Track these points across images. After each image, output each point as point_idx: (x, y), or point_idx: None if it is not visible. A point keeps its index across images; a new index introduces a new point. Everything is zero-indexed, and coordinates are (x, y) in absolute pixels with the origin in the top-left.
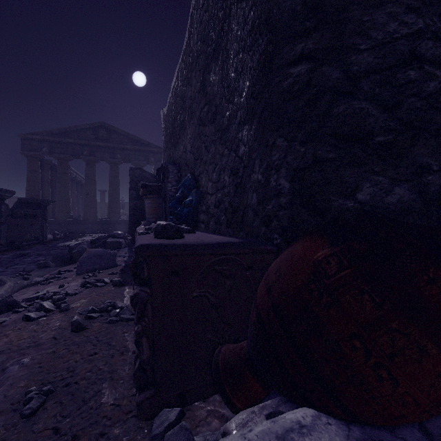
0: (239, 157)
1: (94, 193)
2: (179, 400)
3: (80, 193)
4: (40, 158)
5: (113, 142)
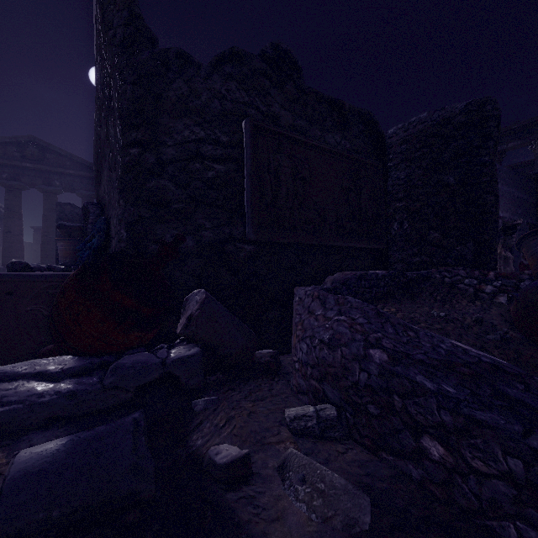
0: None
1: (19, 231)
2: None
3: None
4: None
5: (48, 164)
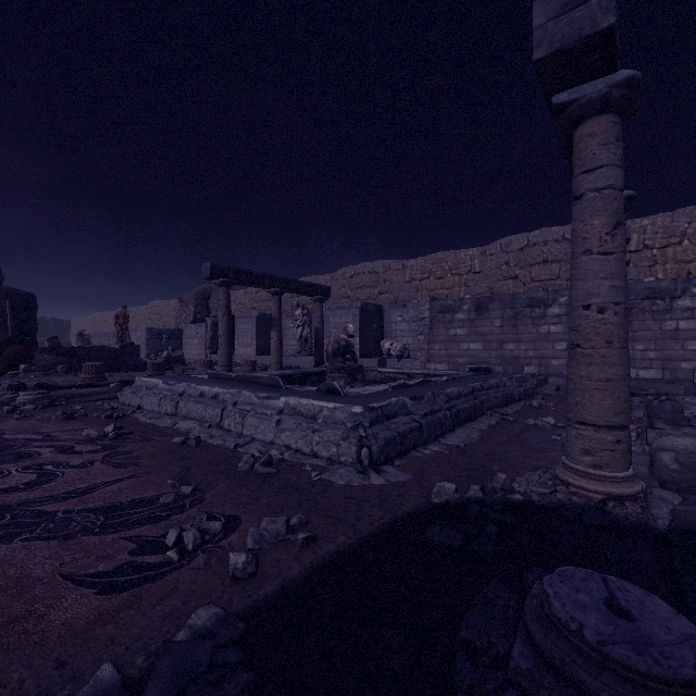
0: None
1: None
2: None
3: None
4: None
5: None
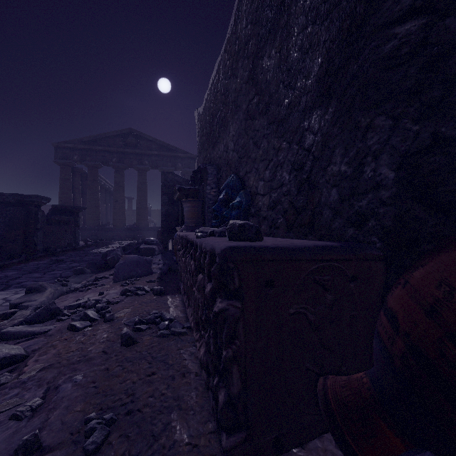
0: (305, 149)
1: (123, 200)
2: (275, 446)
3: (108, 200)
4: (72, 166)
5: (141, 148)
